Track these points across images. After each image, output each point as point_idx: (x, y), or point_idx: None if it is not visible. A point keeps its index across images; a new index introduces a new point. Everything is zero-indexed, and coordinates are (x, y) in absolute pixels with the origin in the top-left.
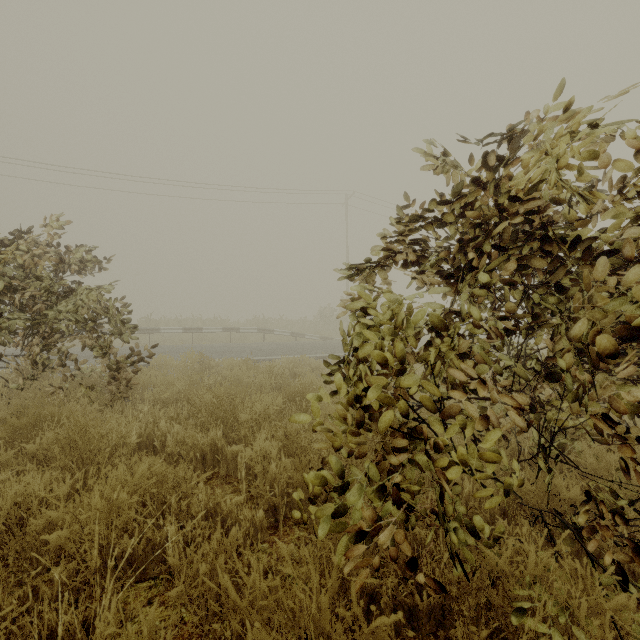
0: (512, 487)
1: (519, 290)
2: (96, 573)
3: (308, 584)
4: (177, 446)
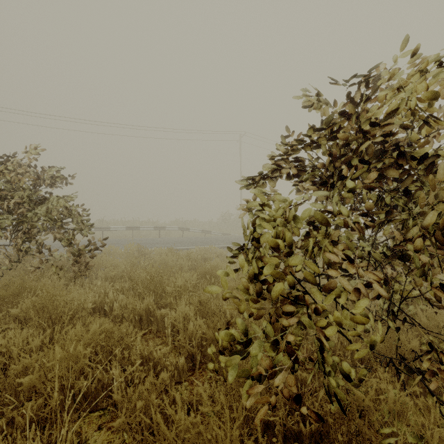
0: (375, 342)
1: (374, 194)
2: (59, 406)
3: (221, 419)
4: (121, 310)
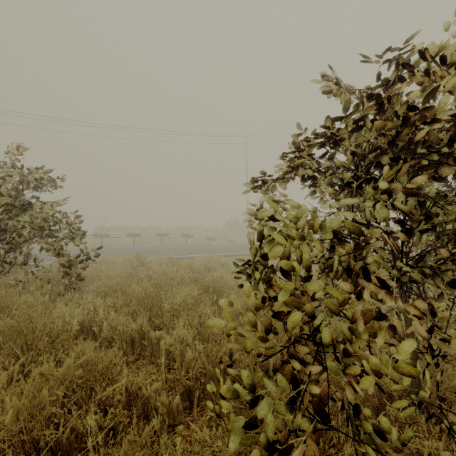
0: (425, 396)
1: (411, 200)
2: None
3: None
4: (111, 331)
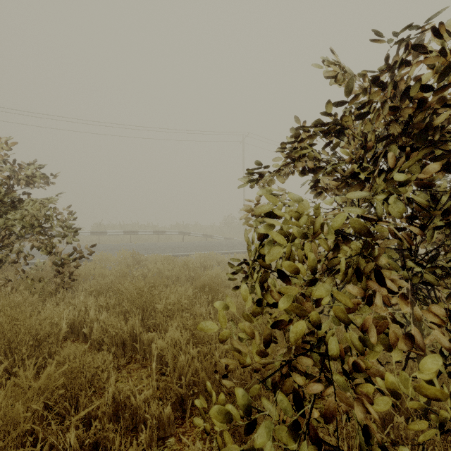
0: (448, 418)
1: (422, 194)
2: None
3: None
4: (101, 333)
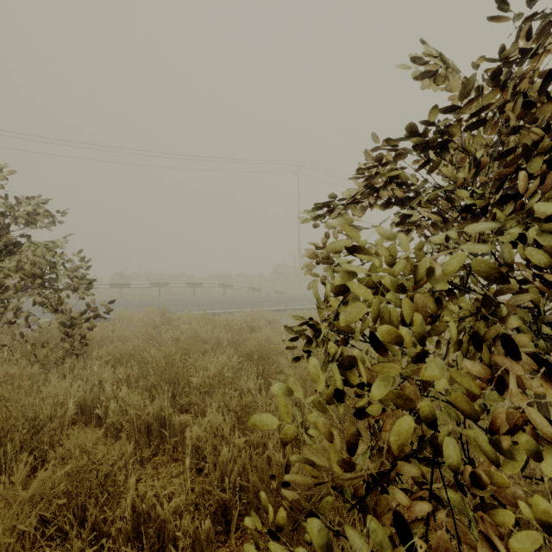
0: None
1: None
2: None
3: None
4: (119, 416)
